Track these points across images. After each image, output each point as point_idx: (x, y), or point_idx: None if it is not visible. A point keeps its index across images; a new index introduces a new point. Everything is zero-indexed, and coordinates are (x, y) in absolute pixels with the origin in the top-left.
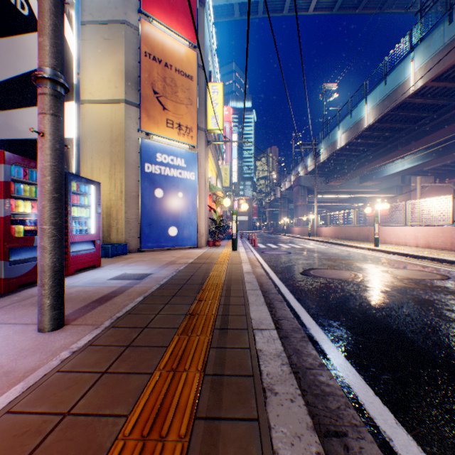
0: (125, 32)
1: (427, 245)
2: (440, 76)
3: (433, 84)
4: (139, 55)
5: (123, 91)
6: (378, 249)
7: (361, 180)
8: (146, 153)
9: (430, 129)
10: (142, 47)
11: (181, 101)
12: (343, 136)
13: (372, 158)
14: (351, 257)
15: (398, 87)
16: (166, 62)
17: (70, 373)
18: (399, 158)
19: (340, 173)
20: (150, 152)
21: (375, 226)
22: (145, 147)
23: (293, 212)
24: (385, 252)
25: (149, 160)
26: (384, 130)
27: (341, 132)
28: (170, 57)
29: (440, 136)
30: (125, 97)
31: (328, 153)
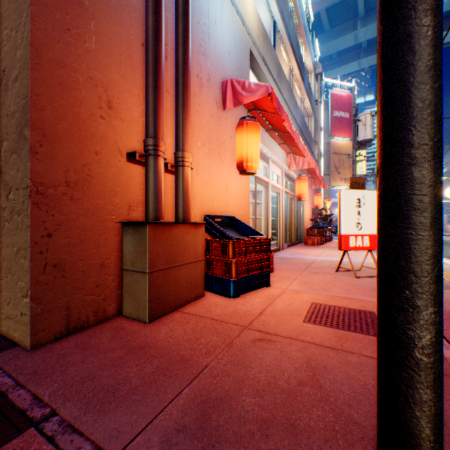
0: (323, 147)
1: None
2: None
3: None
4: (328, 153)
5: (322, 171)
6: None
7: None
8: (331, 194)
9: None
10: (330, 151)
11: (345, 167)
12: None
13: None
14: (446, 240)
15: None
16: (339, 153)
17: None
18: None
19: None
20: (333, 193)
21: None
22: (331, 192)
23: None
24: None
25: (332, 197)
26: None
27: None
28: (340, 150)
29: None
30: (323, 173)
31: None
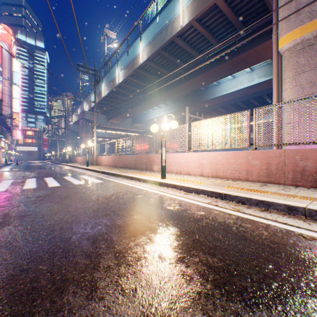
0: None
1: (216, 174)
2: (201, 20)
3: (197, 25)
4: None
5: None
6: (172, 184)
7: (134, 122)
8: None
9: (185, 78)
10: None
11: None
12: (122, 73)
13: (144, 100)
14: (144, 217)
15: (169, 24)
16: None
17: None
18: (161, 103)
19: (120, 111)
20: None
21: (163, 150)
22: None
23: (80, 143)
24: (184, 189)
25: None
26: (154, 74)
27: (120, 69)
28: None
29: (189, 87)
30: None
31: (109, 89)
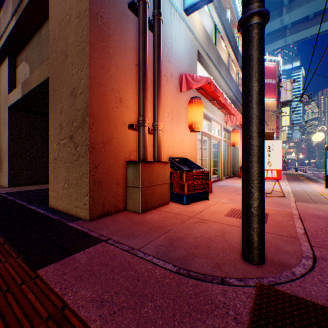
0: None
1: None
2: None
3: None
4: None
5: None
6: None
7: None
8: None
9: None
10: None
11: (272, 120)
12: None
13: None
14: None
15: None
16: (267, 110)
17: (287, 175)
18: None
19: None
20: None
21: None
22: None
23: None
24: None
25: None
26: None
27: None
28: (268, 107)
29: None
30: None
31: None
